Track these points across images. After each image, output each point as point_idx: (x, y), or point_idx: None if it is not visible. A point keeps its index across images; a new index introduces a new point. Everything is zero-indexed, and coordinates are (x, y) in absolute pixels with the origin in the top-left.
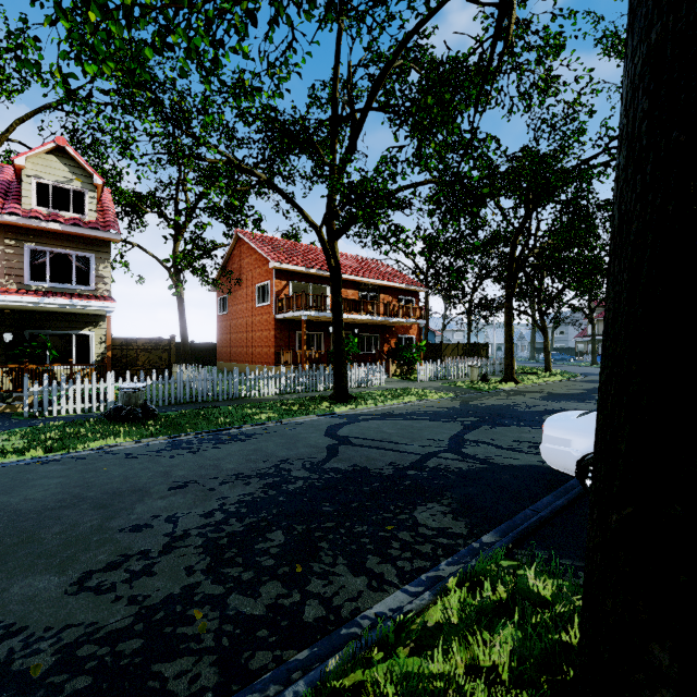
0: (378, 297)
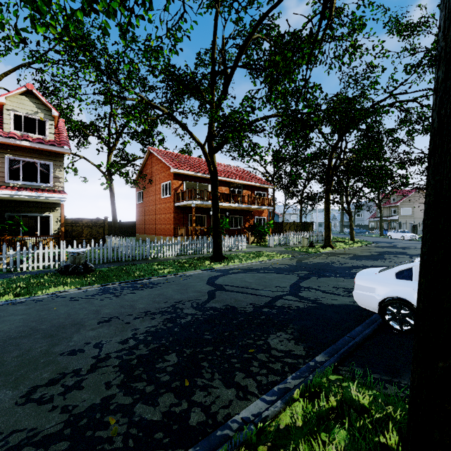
0: (242, 192)
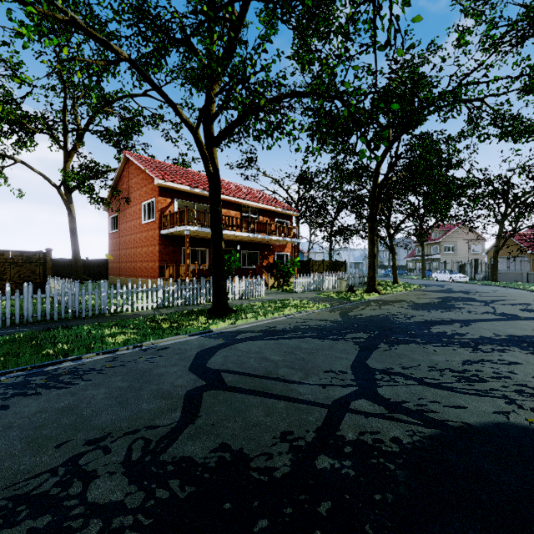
0: (258, 219)
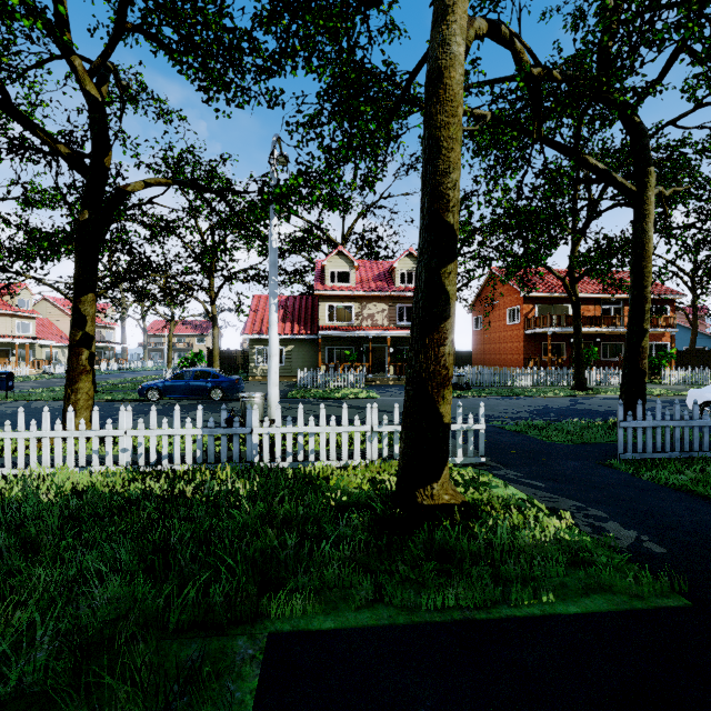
0: (622, 309)
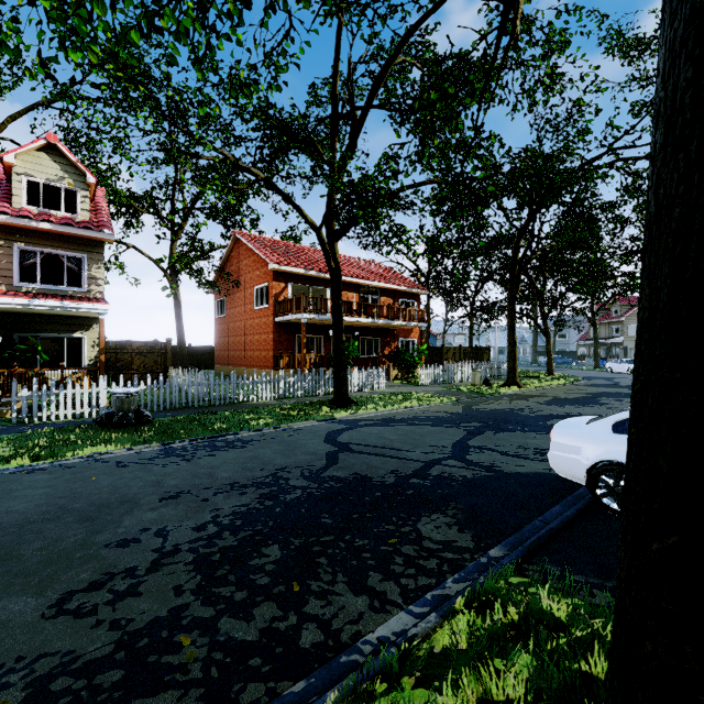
0: (379, 300)
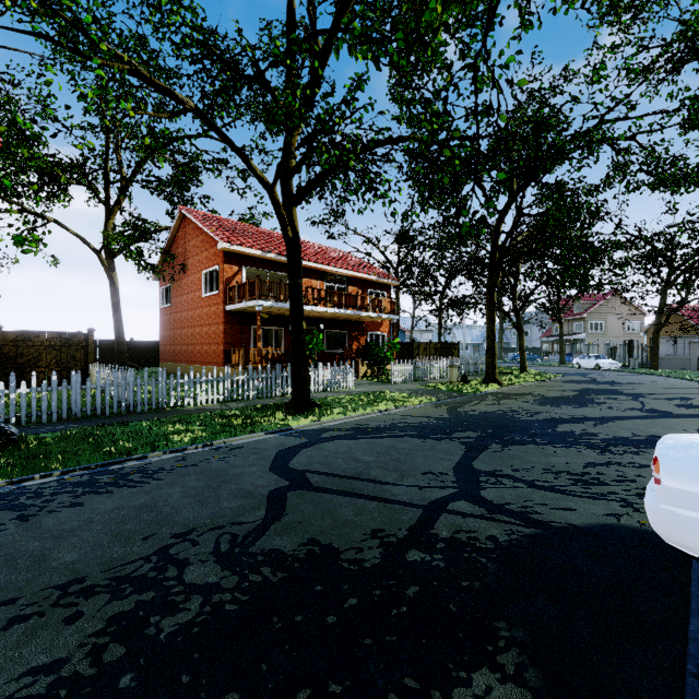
0: (346, 290)
